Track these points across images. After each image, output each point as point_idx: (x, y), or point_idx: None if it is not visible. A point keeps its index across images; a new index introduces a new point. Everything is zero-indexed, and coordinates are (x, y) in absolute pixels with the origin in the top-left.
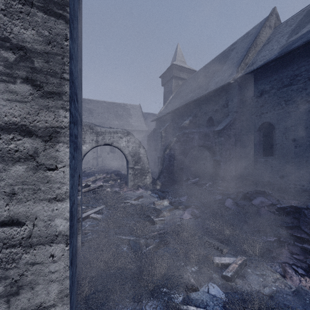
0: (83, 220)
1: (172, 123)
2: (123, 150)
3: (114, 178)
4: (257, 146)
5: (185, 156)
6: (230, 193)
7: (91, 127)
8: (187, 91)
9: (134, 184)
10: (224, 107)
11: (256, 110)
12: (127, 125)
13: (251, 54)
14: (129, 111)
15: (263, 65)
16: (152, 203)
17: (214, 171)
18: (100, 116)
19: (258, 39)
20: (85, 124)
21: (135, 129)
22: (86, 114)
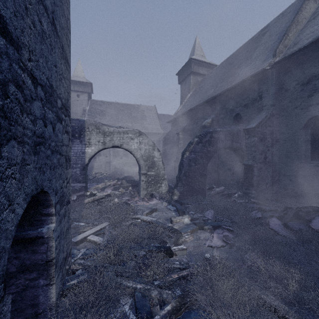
0: (78, 244)
1: (191, 123)
2: (134, 153)
3: (125, 185)
4: (303, 147)
5: (209, 160)
6: (271, 209)
7: (98, 126)
8: (208, 87)
9: (147, 193)
10: (256, 101)
11: (301, 102)
12: (141, 128)
13: (291, 33)
14: (143, 113)
15: (314, 42)
16: (168, 219)
17: (245, 178)
18: (112, 119)
19: (300, 15)
20: (90, 123)
21: (150, 131)
22: (98, 116)
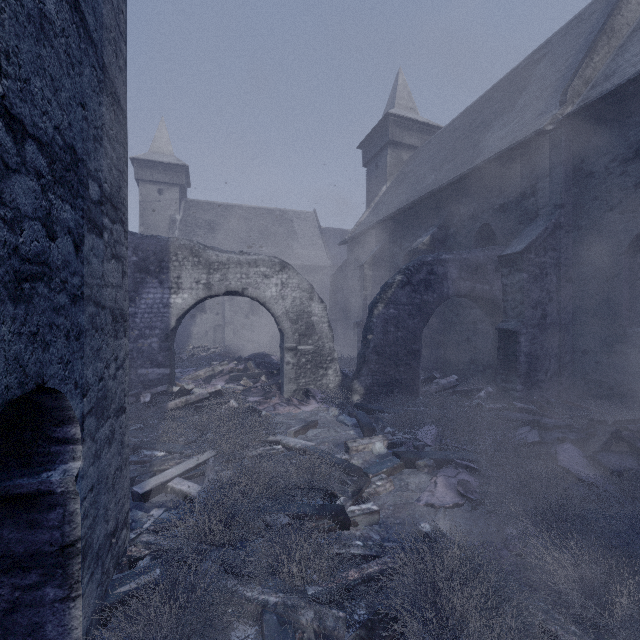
0: (147, 498)
1: (388, 245)
2: (271, 306)
3: (252, 372)
4: (626, 294)
5: (425, 321)
6: (560, 424)
7: (196, 251)
8: (423, 171)
9: (297, 390)
10: (525, 197)
11: (622, 197)
12: (287, 256)
13: (598, 56)
14: (291, 226)
15: None
16: (341, 443)
17: (502, 359)
18: (229, 238)
19: (617, 17)
20: (180, 243)
21: (305, 263)
22: (201, 232)
